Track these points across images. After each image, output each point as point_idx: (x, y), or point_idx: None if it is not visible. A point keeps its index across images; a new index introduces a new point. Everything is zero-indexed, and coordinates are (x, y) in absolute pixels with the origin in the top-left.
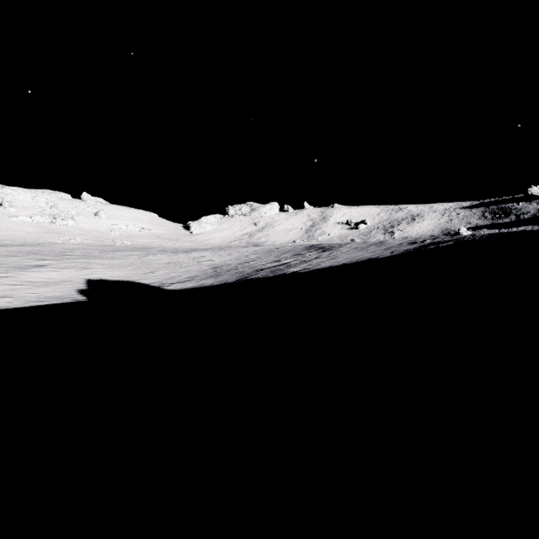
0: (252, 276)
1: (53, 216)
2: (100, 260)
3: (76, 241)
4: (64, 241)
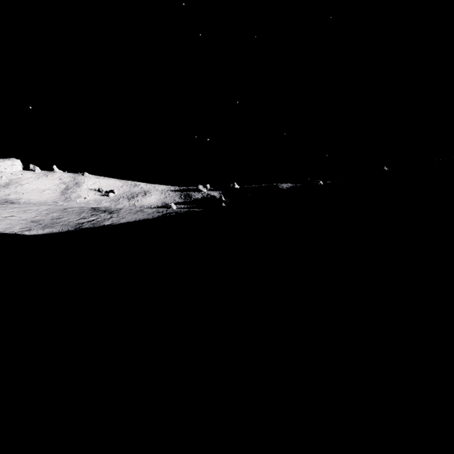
0: (83, 227)
1: None
2: None
3: None
4: None
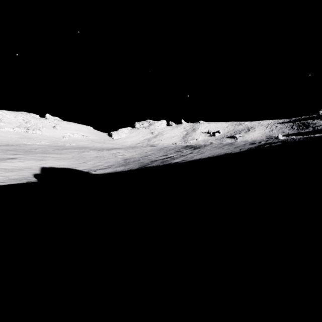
0: (148, 165)
1: (27, 128)
2: (53, 155)
3: (40, 143)
4: (33, 143)
